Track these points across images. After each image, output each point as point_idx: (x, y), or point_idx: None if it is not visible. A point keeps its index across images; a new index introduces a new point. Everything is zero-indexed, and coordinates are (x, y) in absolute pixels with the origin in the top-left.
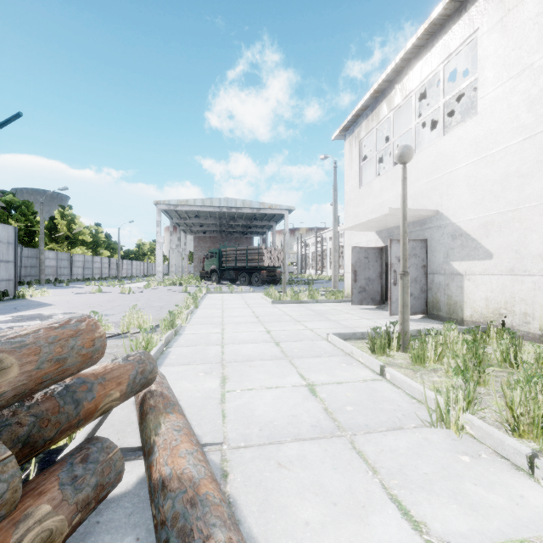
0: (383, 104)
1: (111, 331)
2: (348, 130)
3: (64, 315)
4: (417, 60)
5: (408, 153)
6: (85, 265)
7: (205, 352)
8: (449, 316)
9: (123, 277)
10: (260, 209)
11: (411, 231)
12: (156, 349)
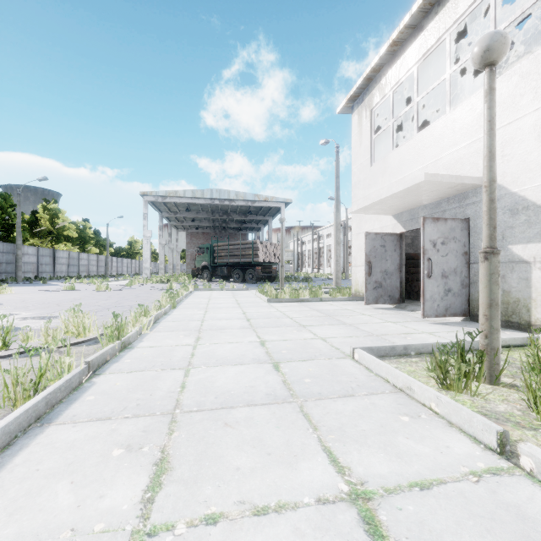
0: (404, 58)
1: (32, 342)
2: (356, 100)
3: None
4: None
5: (502, 42)
6: (70, 262)
7: (153, 385)
8: (505, 318)
9: (112, 275)
10: (255, 201)
11: (445, 209)
12: (57, 384)
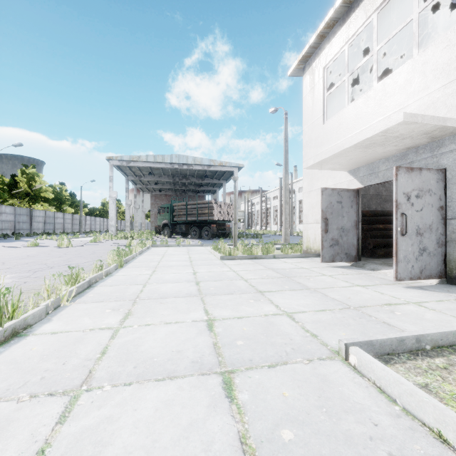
0: (361, 8)
1: None
2: (307, 60)
3: None
4: None
5: None
6: (46, 221)
7: None
8: None
9: (86, 232)
10: (211, 166)
11: (413, 161)
12: None
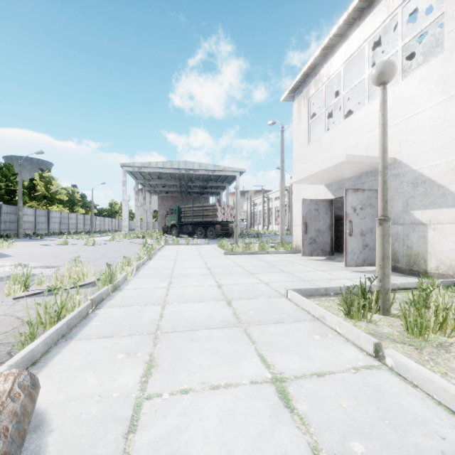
0: (333, 60)
1: (45, 285)
2: (296, 91)
3: (11, 266)
4: (370, 9)
5: (391, 68)
6: (61, 221)
7: (140, 316)
8: (409, 267)
9: (96, 232)
10: (215, 171)
11: (364, 181)
12: (73, 314)
